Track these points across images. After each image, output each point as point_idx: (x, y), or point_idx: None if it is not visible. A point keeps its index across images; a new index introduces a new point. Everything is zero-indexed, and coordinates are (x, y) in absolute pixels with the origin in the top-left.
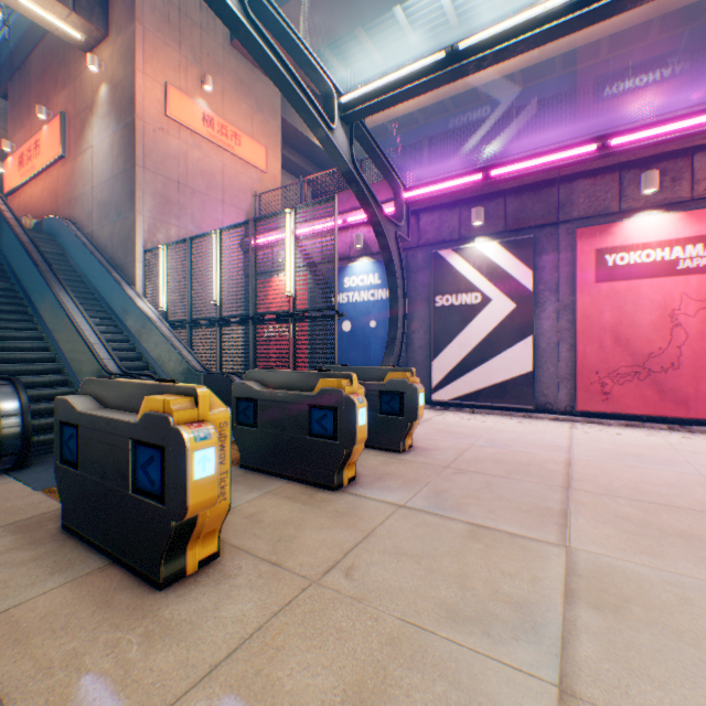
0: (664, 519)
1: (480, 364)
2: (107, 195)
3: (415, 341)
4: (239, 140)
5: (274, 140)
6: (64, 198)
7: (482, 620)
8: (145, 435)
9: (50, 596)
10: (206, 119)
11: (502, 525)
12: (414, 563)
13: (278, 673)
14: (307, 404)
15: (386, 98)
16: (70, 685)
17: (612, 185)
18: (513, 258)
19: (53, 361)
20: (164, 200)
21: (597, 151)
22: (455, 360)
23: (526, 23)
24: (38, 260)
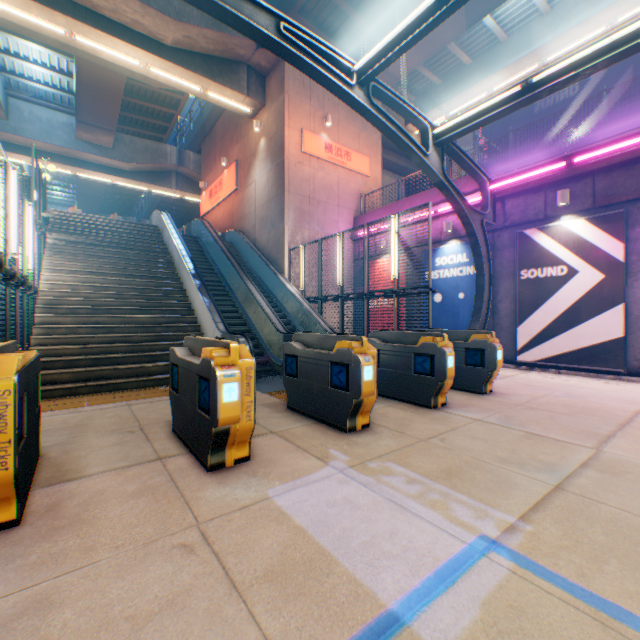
0: None
1: (565, 330)
2: (264, 213)
3: (500, 309)
4: (349, 157)
5: (374, 150)
6: (236, 216)
7: (519, 464)
8: (337, 359)
9: (300, 428)
10: (327, 147)
11: (551, 435)
12: (482, 441)
13: (409, 460)
14: (412, 352)
15: (470, 126)
16: (326, 450)
17: None
18: (601, 232)
19: (245, 325)
20: (300, 212)
21: None
22: (539, 326)
23: (595, 50)
24: (233, 262)
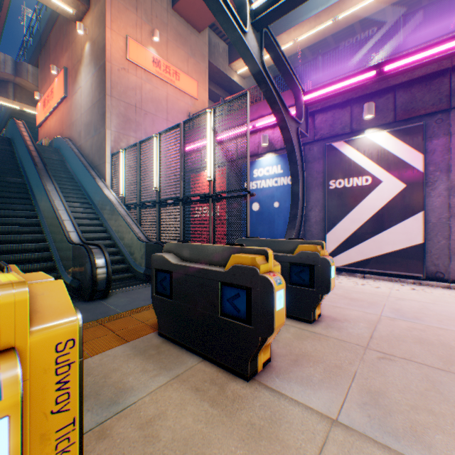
0: None
1: (370, 236)
2: (89, 119)
3: (311, 217)
4: (178, 76)
5: (203, 76)
6: (66, 124)
7: None
8: None
9: None
10: (155, 61)
11: None
12: None
13: None
14: (218, 281)
15: None
16: None
17: None
18: (403, 144)
19: (41, 233)
20: (125, 119)
21: None
22: (346, 233)
23: None
24: (37, 162)
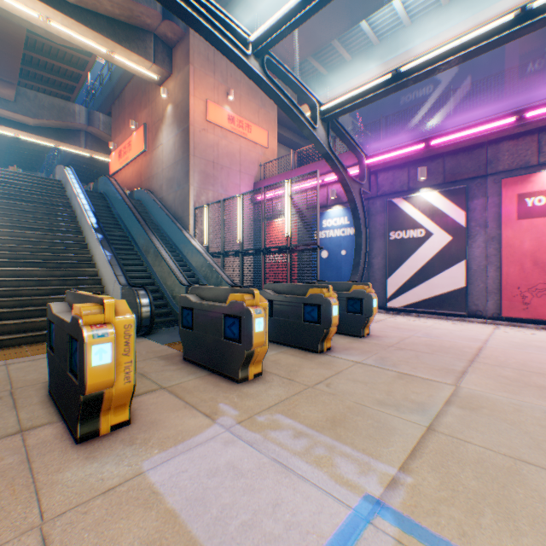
0: (533, 379)
1: (423, 281)
2: (171, 174)
3: (374, 264)
4: (250, 129)
5: (272, 125)
6: (145, 176)
7: (395, 406)
8: (230, 311)
9: (192, 381)
10: (230, 118)
11: (419, 374)
12: (363, 384)
13: (297, 410)
14: (302, 303)
15: (351, 105)
16: (215, 405)
17: (532, 145)
18: (449, 203)
19: (150, 278)
20: (205, 175)
21: (515, 122)
22: (404, 278)
23: (449, 50)
24: (138, 218)
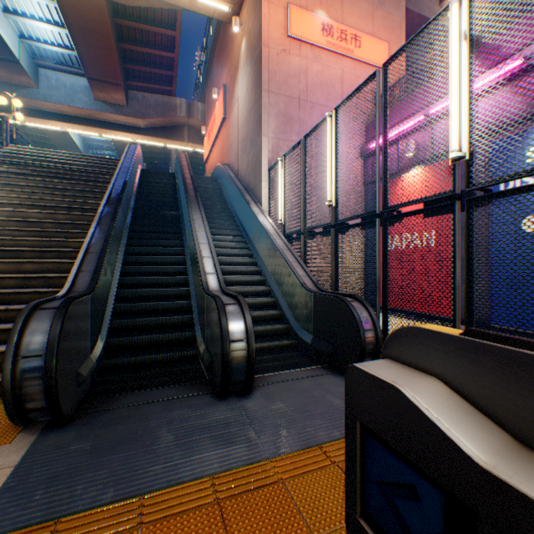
0: None
1: None
2: (244, 132)
3: None
4: (358, 42)
5: (395, 33)
6: (225, 150)
7: None
8: None
9: None
10: (324, 29)
11: None
12: None
13: None
14: None
15: None
16: None
17: None
18: None
19: (186, 274)
20: (285, 119)
21: None
22: None
23: None
24: (188, 189)
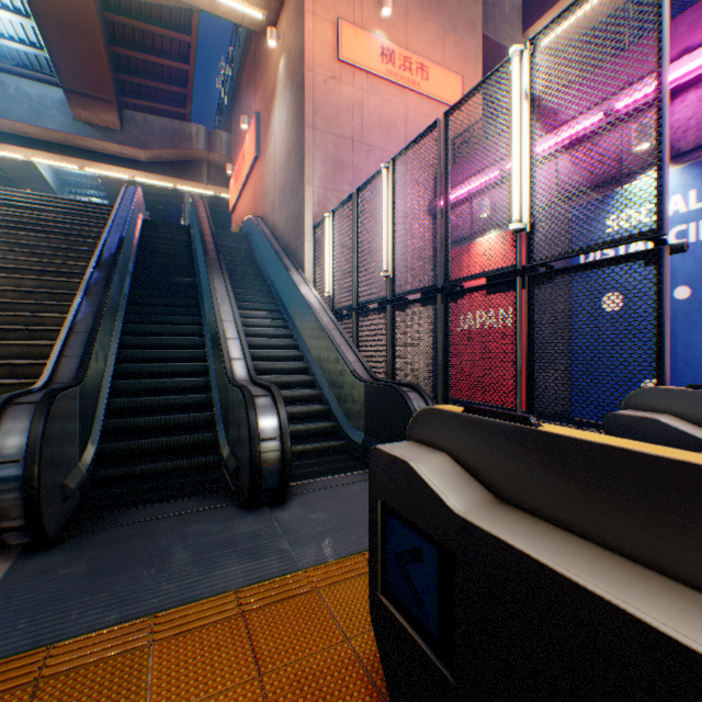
0: None
1: None
2: (283, 178)
3: None
4: (425, 73)
5: (471, 65)
6: (258, 198)
7: None
8: None
9: None
10: (384, 54)
11: None
12: None
13: None
14: None
15: None
16: None
17: None
18: None
19: (205, 360)
20: (335, 164)
21: None
22: None
23: None
24: (209, 250)
